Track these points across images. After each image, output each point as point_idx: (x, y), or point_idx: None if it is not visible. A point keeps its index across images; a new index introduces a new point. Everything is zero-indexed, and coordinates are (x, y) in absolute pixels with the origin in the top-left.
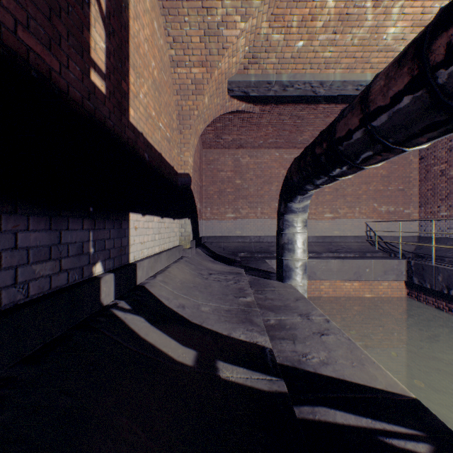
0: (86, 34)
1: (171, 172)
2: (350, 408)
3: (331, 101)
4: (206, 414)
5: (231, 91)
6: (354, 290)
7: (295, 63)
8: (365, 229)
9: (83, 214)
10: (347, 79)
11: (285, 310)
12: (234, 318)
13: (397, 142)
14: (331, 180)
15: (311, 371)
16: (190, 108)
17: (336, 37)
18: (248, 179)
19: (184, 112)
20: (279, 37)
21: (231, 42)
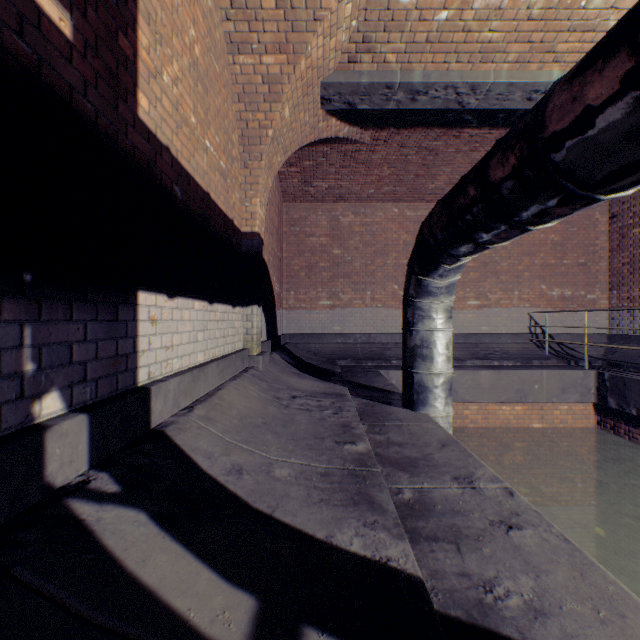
0: None
1: (229, 228)
2: None
3: (484, 123)
4: None
5: (328, 102)
6: (515, 417)
7: (432, 51)
8: (528, 324)
9: (1, 286)
10: (515, 80)
11: (427, 468)
12: (337, 492)
13: None
14: (513, 233)
15: (515, 638)
16: (260, 125)
17: (503, 4)
18: (351, 248)
19: (251, 131)
20: (409, 3)
21: (329, 8)
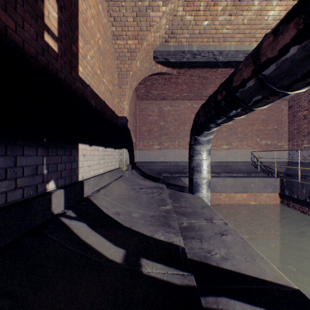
0: (40, 4)
1: (113, 115)
2: (246, 299)
3: (227, 66)
4: (128, 308)
5: (156, 58)
6: (243, 199)
7: (202, 37)
8: (250, 156)
9: (38, 143)
10: (238, 49)
11: (194, 215)
12: (156, 222)
13: (282, 87)
14: (228, 120)
15: (215, 265)
16: (126, 70)
17: (231, 18)
18: (168, 121)
19: (122, 72)
20: (190, 18)
21: (156, 21)
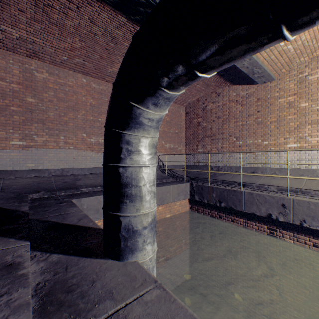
0: None
1: None
2: None
3: None
4: None
5: None
6: (159, 214)
7: None
8: (158, 160)
9: None
10: None
11: None
12: None
13: None
14: None
15: None
16: None
17: None
18: (46, 99)
19: None
20: None
21: None
